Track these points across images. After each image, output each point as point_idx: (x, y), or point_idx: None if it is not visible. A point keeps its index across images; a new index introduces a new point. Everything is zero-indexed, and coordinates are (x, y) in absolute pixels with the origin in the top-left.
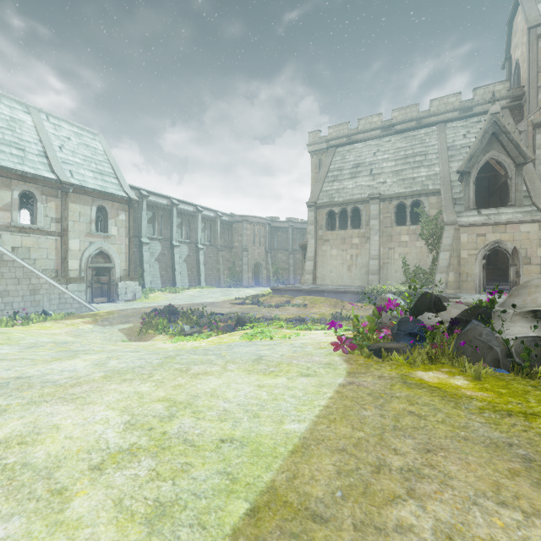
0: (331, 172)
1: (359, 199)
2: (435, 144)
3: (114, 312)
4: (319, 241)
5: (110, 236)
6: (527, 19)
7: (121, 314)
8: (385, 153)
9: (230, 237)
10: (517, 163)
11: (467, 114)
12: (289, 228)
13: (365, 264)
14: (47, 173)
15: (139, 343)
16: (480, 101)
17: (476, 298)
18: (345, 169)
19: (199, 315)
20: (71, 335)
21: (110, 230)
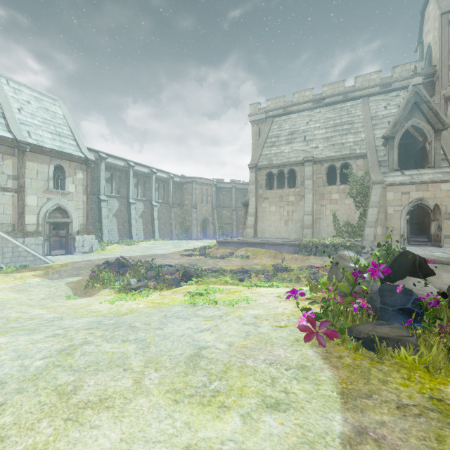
0: (270, 139)
1: (295, 162)
2: (360, 114)
3: (68, 264)
4: (259, 199)
5: (67, 193)
6: (440, 6)
7: (74, 267)
8: (317, 122)
9: (181, 195)
10: (436, 129)
11: (387, 89)
12: (232, 188)
13: (300, 219)
14: (4, 132)
15: (75, 303)
16: (398, 77)
17: None
18: (282, 136)
19: (147, 267)
20: (14, 290)
21: (67, 187)
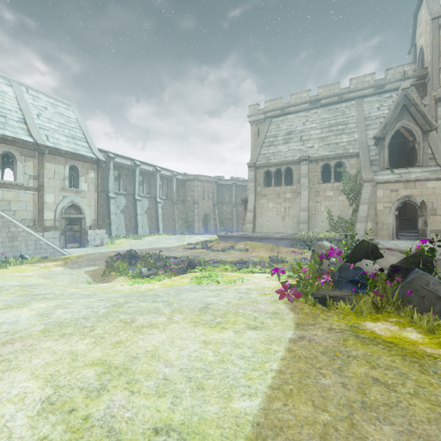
0: (268, 139)
1: (291, 161)
2: (354, 115)
3: (83, 256)
4: (257, 196)
5: (81, 191)
6: (431, 12)
7: (89, 258)
8: (313, 123)
9: (184, 192)
10: (424, 130)
11: (381, 91)
12: (233, 185)
13: (296, 215)
14: (26, 137)
15: (100, 285)
16: (391, 79)
17: (391, 244)
18: (279, 136)
19: (155, 259)
20: (42, 276)
21: (81, 186)
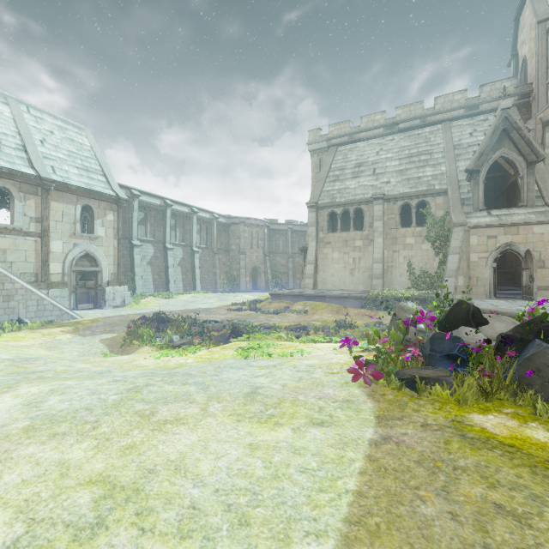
0: (333, 172)
1: (362, 200)
2: (441, 142)
3: (99, 319)
4: (320, 243)
5: (96, 237)
6: (537, 13)
7: (106, 322)
8: (389, 152)
9: (227, 239)
10: (529, 161)
11: (474, 112)
12: (288, 231)
13: (368, 267)
14: (26, 168)
15: (117, 358)
16: (487, 98)
17: (489, 304)
18: (347, 168)
19: (190, 323)
20: (45, 347)
21: (96, 231)
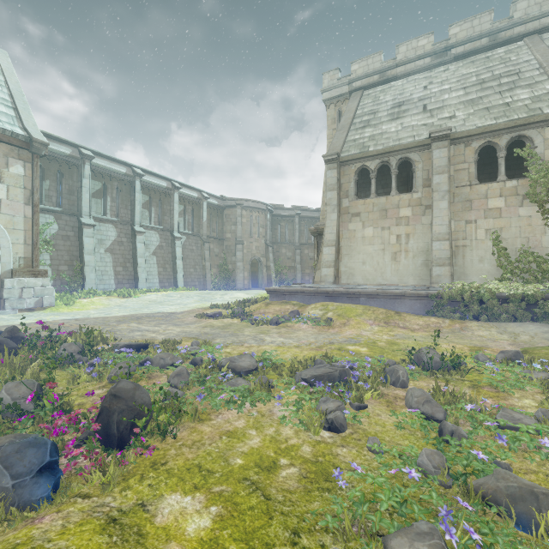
0: (359, 118)
1: (412, 144)
2: (531, 58)
3: None
4: (343, 216)
5: None
6: None
7: None
8: (444, 83)
9: (220, 226)
10: None
11: None
12: (295, 217)
13: (423, 249)
14: None
15: None
16: None
17: None
18: (380, 111)
19: (63, 356)
20: None
21: None
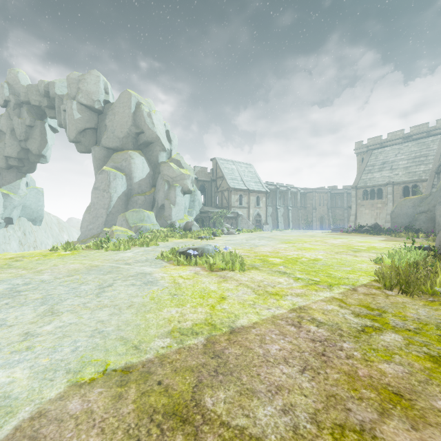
0: (367, 167)
1: (381, 184)
2: (435, 148)
3: None
4: (358, 205)
5: (260, 207)
6: None
7: None
8: (403, 155)
9: (304, 201)
10: None
11: None
12: (344, 193)
13: (384, 217)
14: (245, 187)
15: None
16: None
17: None
18: (376, 165)
19: None
20: None
21: (260, 205)
